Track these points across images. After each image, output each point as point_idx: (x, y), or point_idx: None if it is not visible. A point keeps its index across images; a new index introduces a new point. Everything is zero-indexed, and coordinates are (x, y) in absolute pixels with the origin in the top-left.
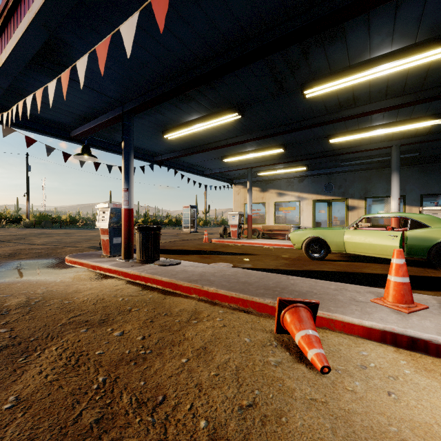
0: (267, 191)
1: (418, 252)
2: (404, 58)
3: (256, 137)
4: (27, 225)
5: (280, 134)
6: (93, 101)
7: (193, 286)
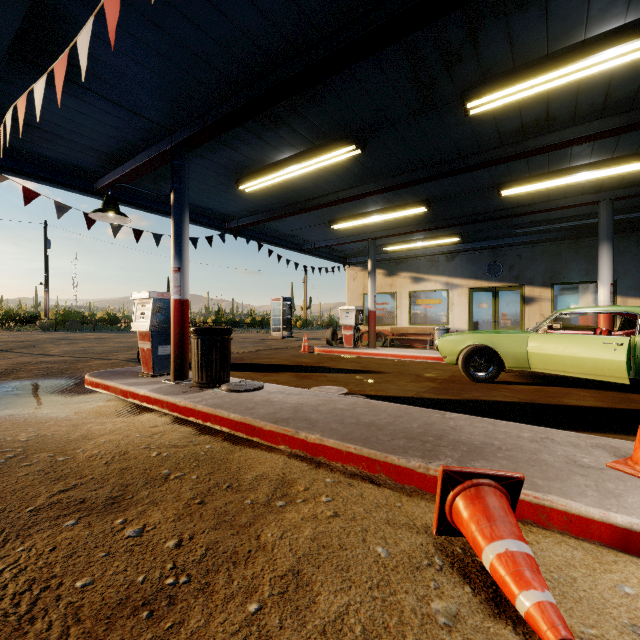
0: (397, 275)
1: None
2: None
3: (384, 187)
4: (45, 327)
5: (422, 182)
6: (124, 128)
7: (282, 430)
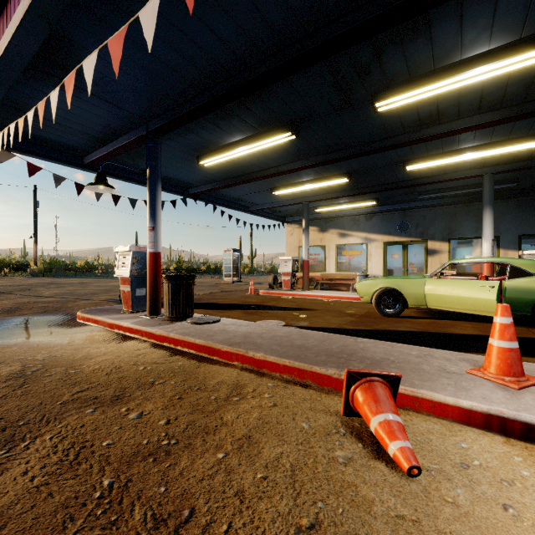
0: (326, 231)
1: (520, 307)
2: (506, 59)
3: (314, 163)
4: (34, 273)
5: (344, 160)
6: (110, 118)
7: (235, 351)
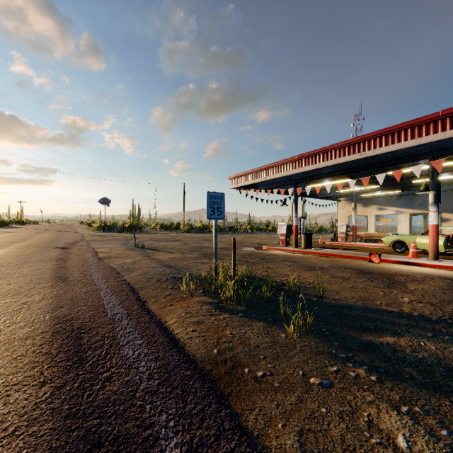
0: (368, 206)
1: None
2: None
3: (360, 184)
4: (185, 231)
5: (375, 182)
6: (282, 180)
7: (337, 254)
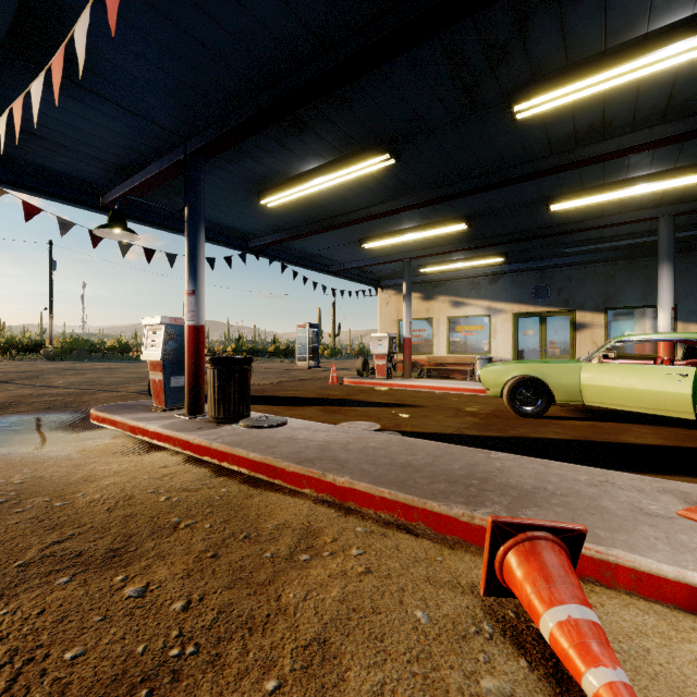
0: (435, 299)
1: None
2: None
3: (421, 201)
4: (50, 356)
5: (462, 196)
6: (133, 136)
7: (307, 472)
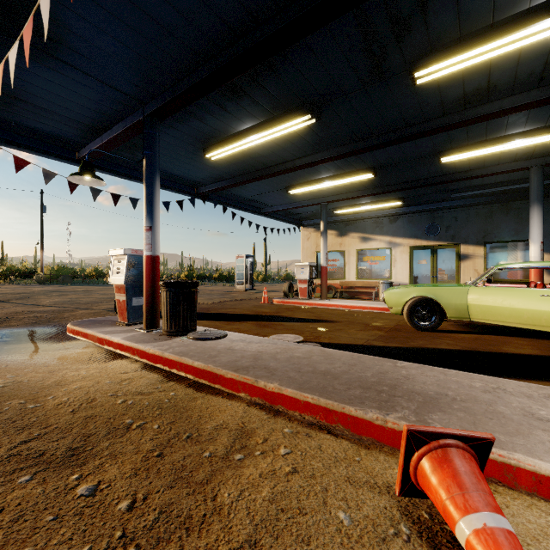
0: (346, 235)
1: None
2: None
3: (336, 155)
4: (41, 281)
5: (370, 150)
6: (101, 101)
7: (242, 378)
